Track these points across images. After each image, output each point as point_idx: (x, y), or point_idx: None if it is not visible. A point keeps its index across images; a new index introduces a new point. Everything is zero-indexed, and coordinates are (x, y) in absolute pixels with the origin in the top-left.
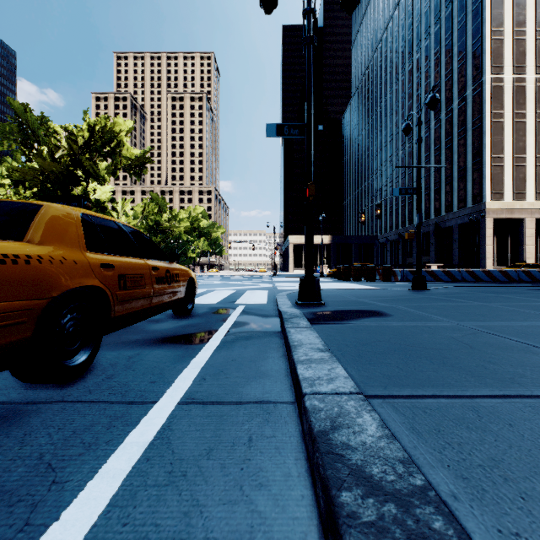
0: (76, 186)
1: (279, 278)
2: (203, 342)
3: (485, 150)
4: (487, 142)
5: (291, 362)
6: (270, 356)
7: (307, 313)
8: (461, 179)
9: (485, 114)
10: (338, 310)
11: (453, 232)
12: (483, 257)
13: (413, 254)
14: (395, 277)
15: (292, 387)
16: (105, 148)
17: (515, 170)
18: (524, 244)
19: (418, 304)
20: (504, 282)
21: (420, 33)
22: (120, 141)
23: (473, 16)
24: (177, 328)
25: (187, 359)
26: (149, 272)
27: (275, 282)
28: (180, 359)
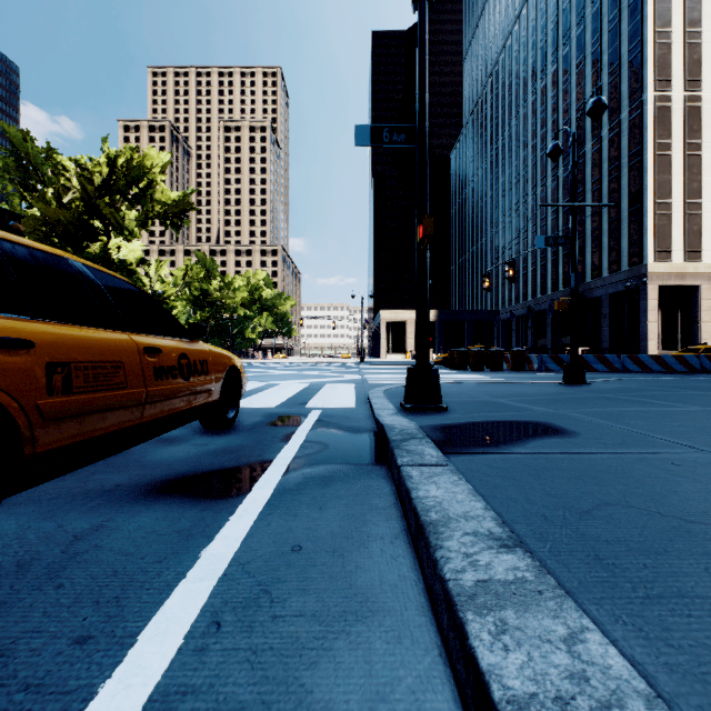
0: (92, 242)
1: (369, 367)
2: (241, 491)
3: (647, 193)
4: (649, 182)
5: (433, 576)
6: (373, 534)
7: (428, 428)
8: (613, 233)
9: (647, 144)
10: (478, 421)
11: (602, 304)
12: (643, 338)
13: (547, 334)
14: (529, 365)
15: (446, 667)
16: (131, 189)
17: (688, 221)
18: (699, 320)
19: (600, 409)
20: (681, 372)
21: (557, 37)
22: (152, 180)
23: (630, 13)
24: (201, 457)
25: (195, 546)
26: (138, 356)
27: (364, 372)
28: (182, 543)
